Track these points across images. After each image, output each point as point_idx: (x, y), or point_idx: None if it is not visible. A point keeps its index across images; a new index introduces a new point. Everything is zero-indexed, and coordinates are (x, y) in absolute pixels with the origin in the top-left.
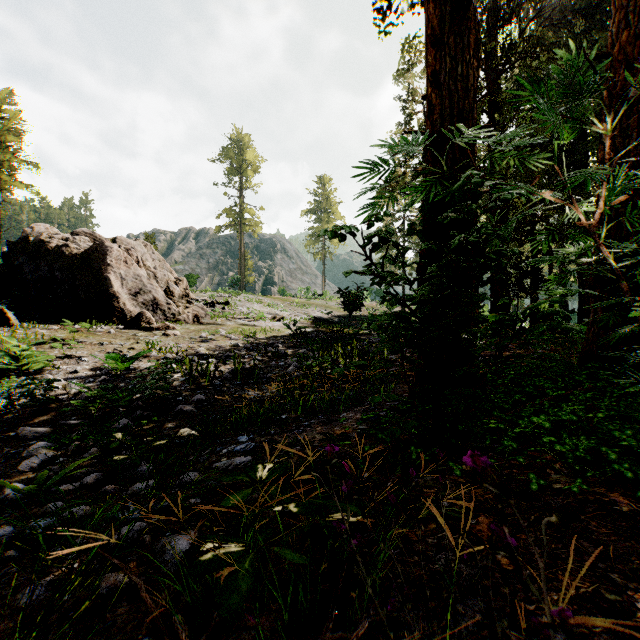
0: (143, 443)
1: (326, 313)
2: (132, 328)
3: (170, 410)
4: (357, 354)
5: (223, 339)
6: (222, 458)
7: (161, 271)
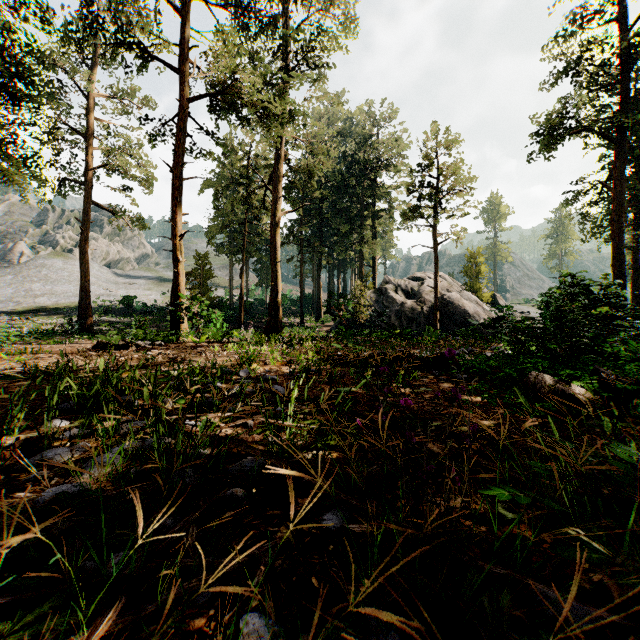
0: None
1: None
2: None
3: None
4: None
5: None
6: None
7: None
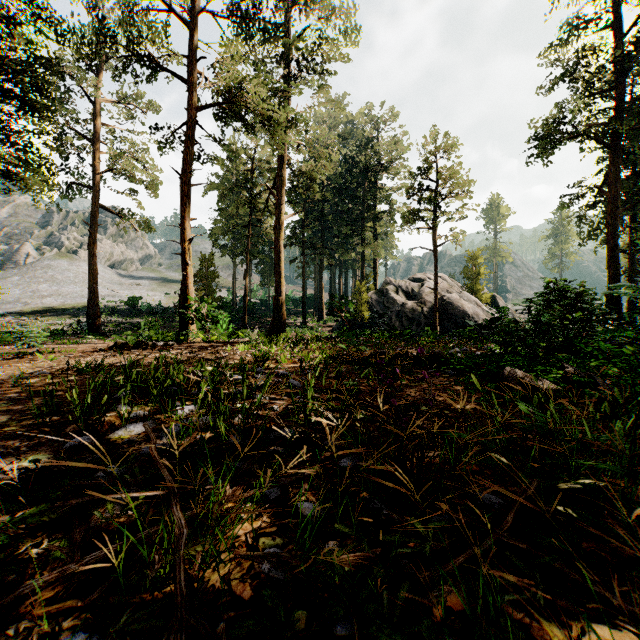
0: None
1: None
2: None
3: None
4: None
5: None
6: None
7: None
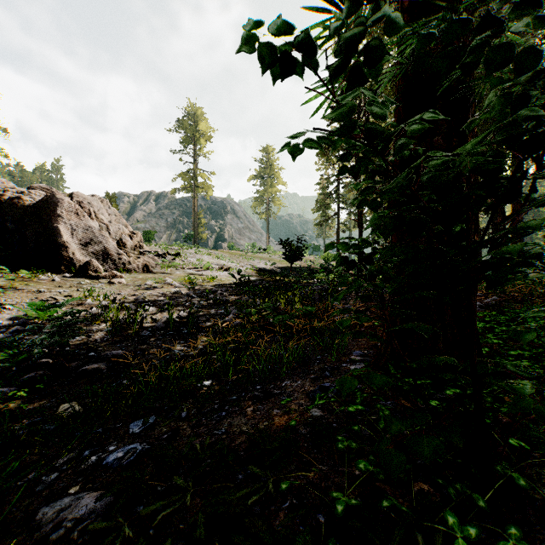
0: (3, 427)
1: (269, 264)
2: (79, 276)
3: (74, 370)
4: (300, 301)
5: (167, 287)
6: (74, 484)
7: (116, 225)
